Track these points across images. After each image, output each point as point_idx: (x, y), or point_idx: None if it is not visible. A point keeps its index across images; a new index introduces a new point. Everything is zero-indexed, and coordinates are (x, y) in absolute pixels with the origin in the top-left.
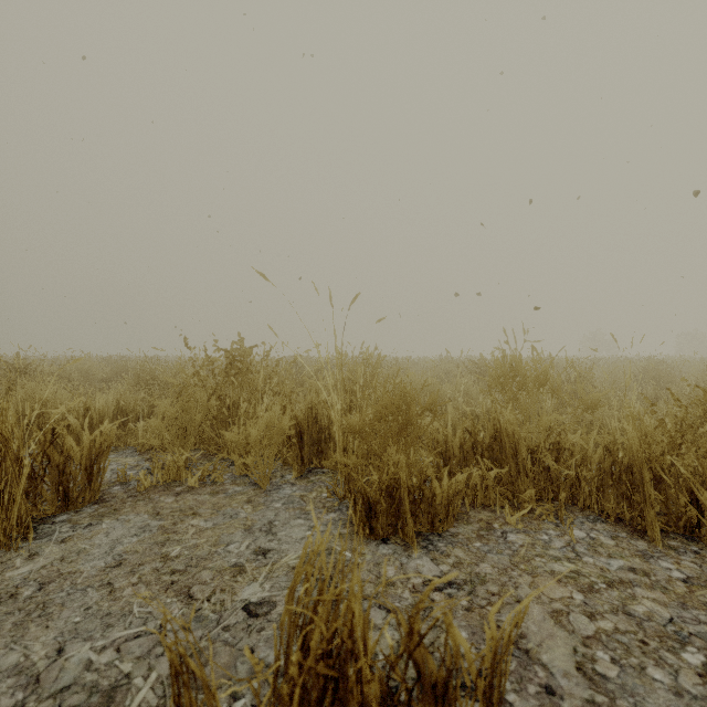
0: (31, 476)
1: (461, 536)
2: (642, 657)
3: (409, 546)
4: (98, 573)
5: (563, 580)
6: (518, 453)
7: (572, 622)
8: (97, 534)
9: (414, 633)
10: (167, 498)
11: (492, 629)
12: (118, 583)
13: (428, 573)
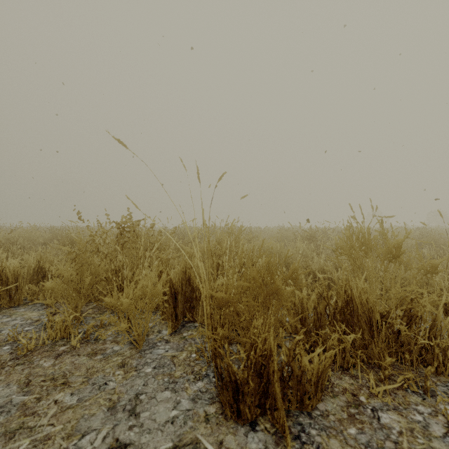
0: None
1: (331, 416)
2: None
3: (280, 435)
4: None
5: None
6: (373, 319)
7: None
8: None
9: None
10: (46, 361)
11: None
12: None
13: None
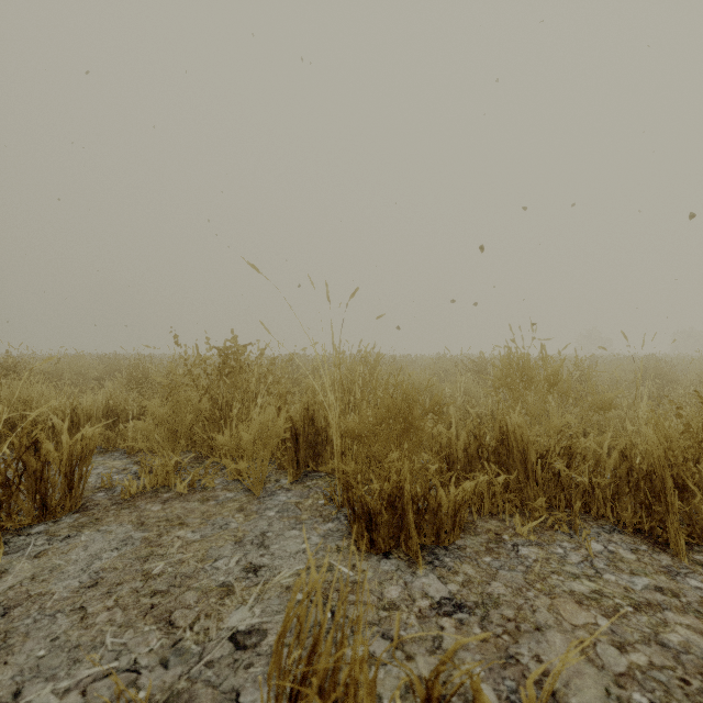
0: (5, 484)
1: (469, 549)
2: (685, 701)
3: (413, 561)
4: (71, 595)
5: (585, 602)
6: (527, 458)
7: (601, 655)
8: (75, 547)
9: (433, 701)
10: (153, 506)
11: (529, 696)
12: (92, 607)
13: (435, 594)
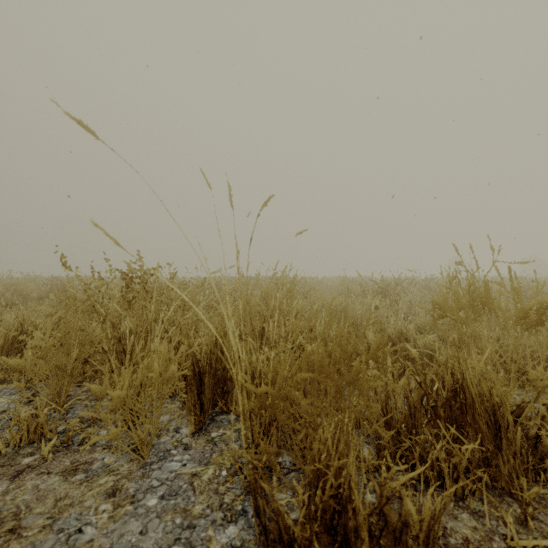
0: None
1: None
2: None
3: None
4: None
5: None
6: (502, 419)
7: None
8: None
9: None
10: None
11: None
12: None
13: None
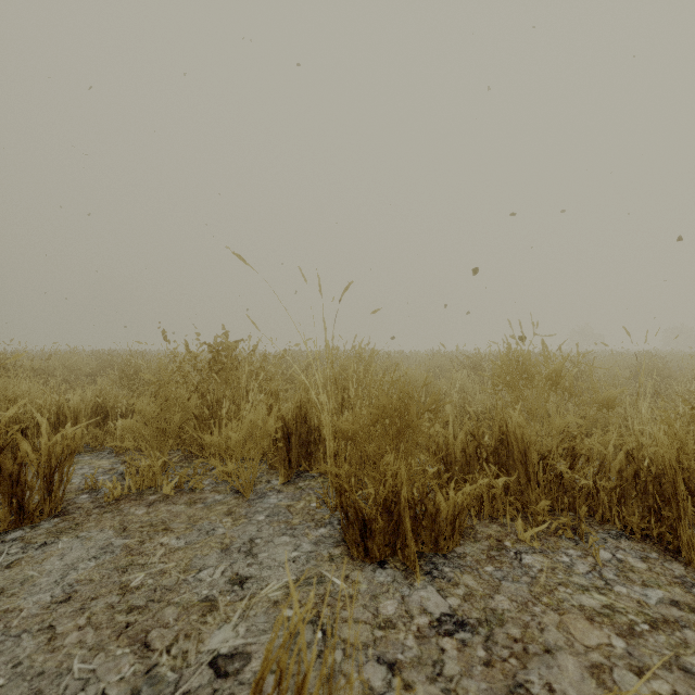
0: None
1: (469, 557)
2: None
3: (410, 571)
4: (40, 612)
5: (597, 619)
6: (529, 459)
7: (618, 683)
8: (50, 556)
9: None
10: (138, 509)
11: None
12: (62, 626)
13: (434, 610)
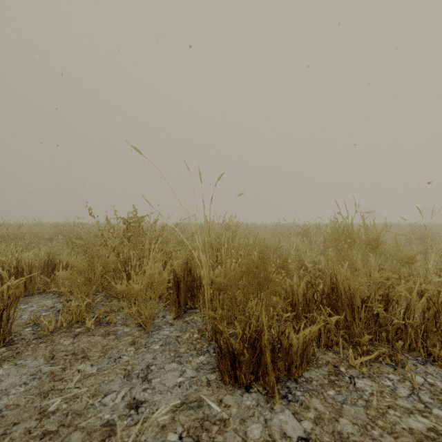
0: None
1: (314, 382)
2: None
3: (270, 395)
4: None
5: None
6: (355, 302)
7: None
8: None
9: None
10: (65, 340)
11: None
12: None
13: (292, 434)
